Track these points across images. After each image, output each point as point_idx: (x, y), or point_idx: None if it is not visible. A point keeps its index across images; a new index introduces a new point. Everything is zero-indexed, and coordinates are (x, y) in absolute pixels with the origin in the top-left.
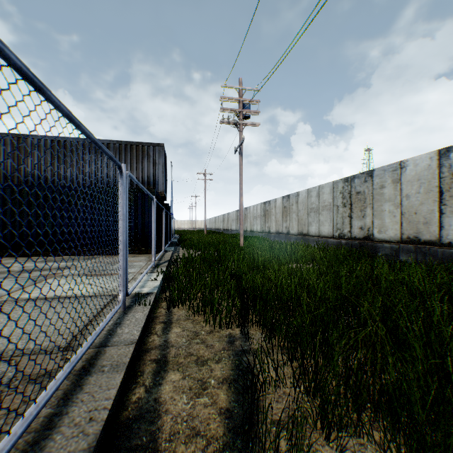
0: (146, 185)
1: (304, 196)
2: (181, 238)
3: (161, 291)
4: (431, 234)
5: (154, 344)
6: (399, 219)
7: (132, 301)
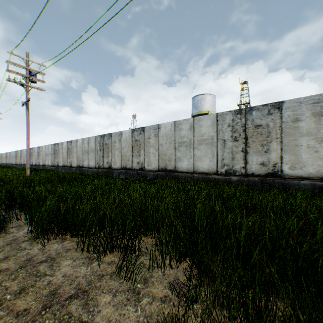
0: None
1: (80, 142)
2: None
3: None
4: (130, 165)
5: None
6: (121, 158)
7: None
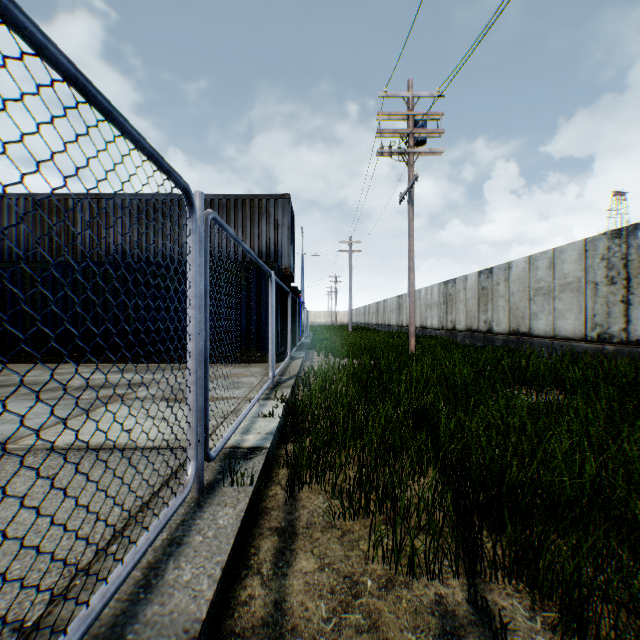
0: (265, 259)
1: (520, 268)
2: (316, 337)
3: (280, 438)
4: None
5: (250, 615)
6: None
7: (220, 470)
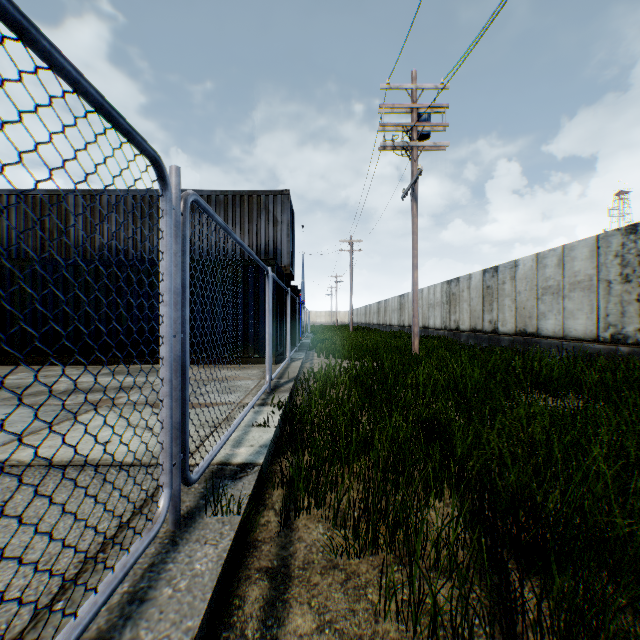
0: (263, 257)
1: (527, 267)
2: (316, 337)
3: (276, 450)
4: None
5: None
6: None
7: (203, 493)
